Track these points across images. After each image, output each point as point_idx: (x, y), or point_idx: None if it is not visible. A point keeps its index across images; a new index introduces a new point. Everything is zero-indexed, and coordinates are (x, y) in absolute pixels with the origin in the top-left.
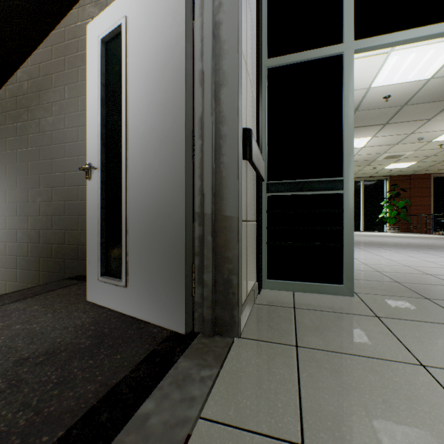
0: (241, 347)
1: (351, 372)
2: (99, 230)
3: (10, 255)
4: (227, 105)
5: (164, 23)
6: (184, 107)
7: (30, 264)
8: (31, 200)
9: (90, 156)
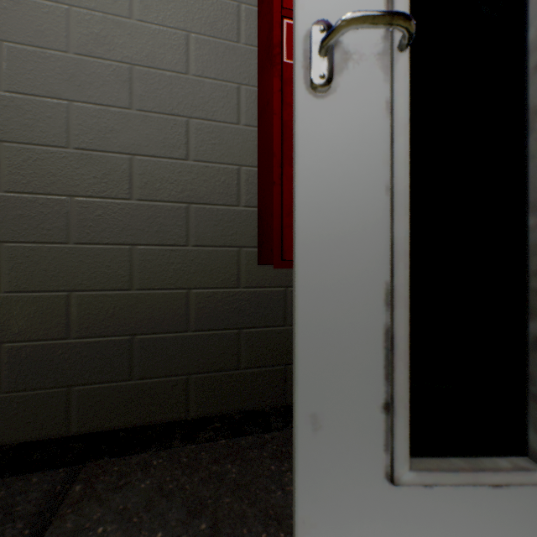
0: None
1: None
2: (402, 292)
3: None
4: None
5: None
6: None
7: None
8: None
9: None
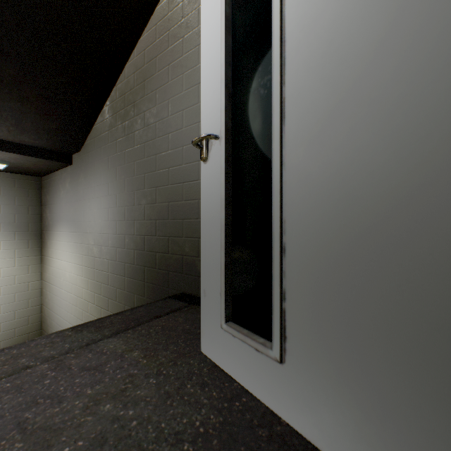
0: None
1: None
2: (222, 243)
3: (119, 261)
4: None
5: None
6: None
7: (136, 273)
8: (137, 203)
9: (206, 124)
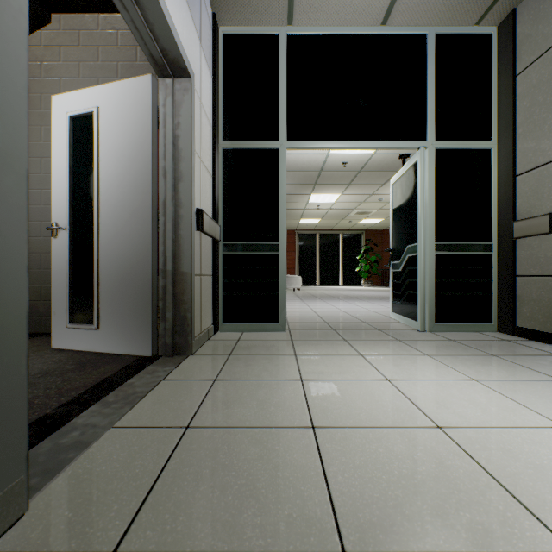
0: (193, 358)
1: (255, 360)
2: (68, 283)
3: None
4: (184, 195)
5: (135, 127)
6: (152, 194)
7: None
8: None
9: (56, 216)
